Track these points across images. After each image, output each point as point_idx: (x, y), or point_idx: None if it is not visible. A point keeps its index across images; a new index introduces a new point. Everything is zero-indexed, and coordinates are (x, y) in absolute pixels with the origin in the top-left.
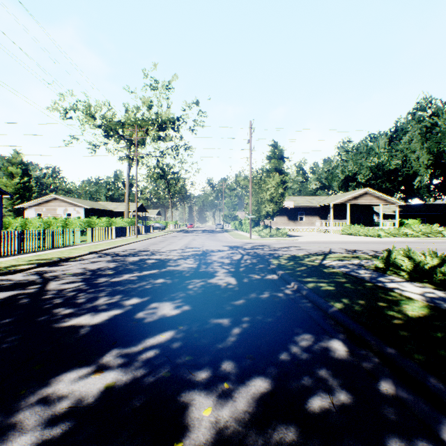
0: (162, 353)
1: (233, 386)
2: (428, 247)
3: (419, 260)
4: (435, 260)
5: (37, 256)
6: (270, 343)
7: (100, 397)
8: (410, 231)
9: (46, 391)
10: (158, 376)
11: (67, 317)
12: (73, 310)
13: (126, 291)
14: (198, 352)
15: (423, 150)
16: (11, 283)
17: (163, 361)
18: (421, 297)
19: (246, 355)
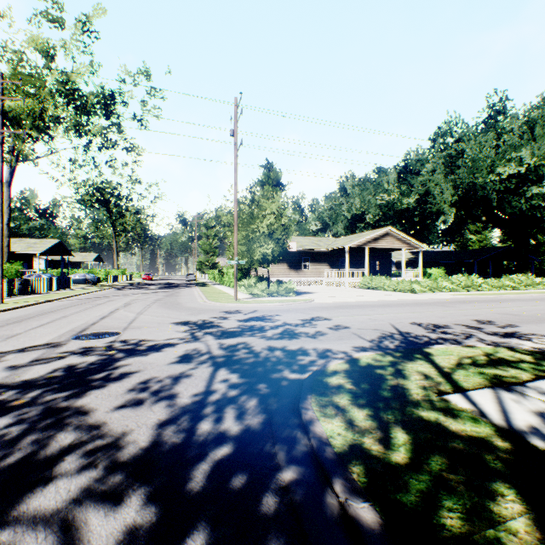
0: None
1: None
2: (514, 310)
3: None
4: None
5: None
6: None
7: None
8: (449, 284)
9: None
10: None
11: None
12: None
13: None
14: None
15: (447, 184)
16: None
17: None
18: None
19: None
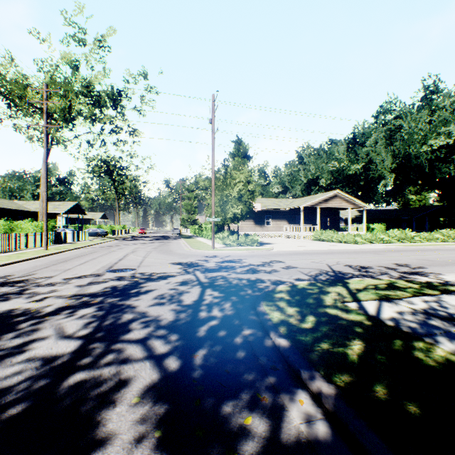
0: None
1: None
2: (431, 257)
3: None
4: None
5: None
6: None
7: None
8: (386, 237)
9: None
10: None
11: None
12: None
13: None
14: None
15: (387, 154)
16: None
17: None
18: None
19: None
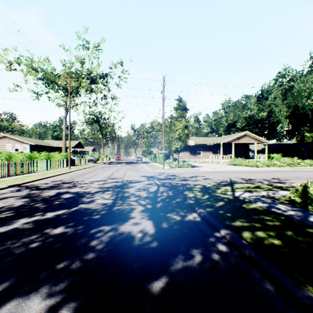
0: None
1: None
2: (300, 175)
3: None
4: None
5: None
6: None
7: None
8: (278, 163)
9: None
10: None
11: None
12: None
13: None
14: None
15: (283, 105)
16: None
17: None
18: None
19: None
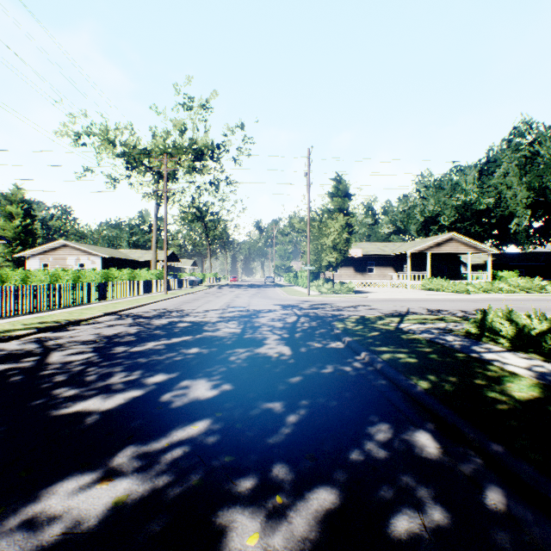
0: (193, 452)
1: (288, 500)
2: (529, 305)
3: (524, 324)
4: (544, 325)
5: (38, 318)
6: (337, 436)
7: (105, 518)
8: (505, 286)
9: (32, 509)
10: (187, 486)
11: (70, 400)
12: (79, 391)
13: (149, 365)
14: (241, 450)
15: (521, 186)
16: (2, 354)
17: (194, 463)
18: (528, 372)
19: (305, 454)
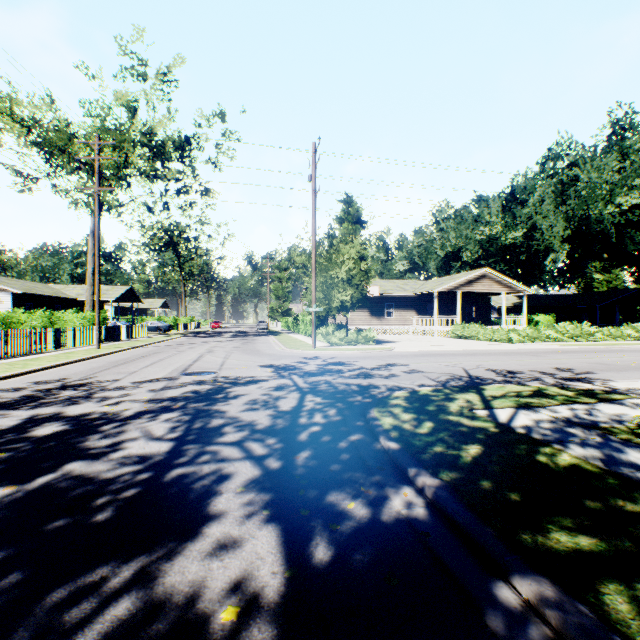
0: None
1: None
2: (609, 360)
3: None
4: None
5: None
6: None
7: None
8: (553, 333)
9: None
10: None
11: None
12: None
13: None
14: None
15: (558, 216)
16: None
17: None
18: None
19: None
